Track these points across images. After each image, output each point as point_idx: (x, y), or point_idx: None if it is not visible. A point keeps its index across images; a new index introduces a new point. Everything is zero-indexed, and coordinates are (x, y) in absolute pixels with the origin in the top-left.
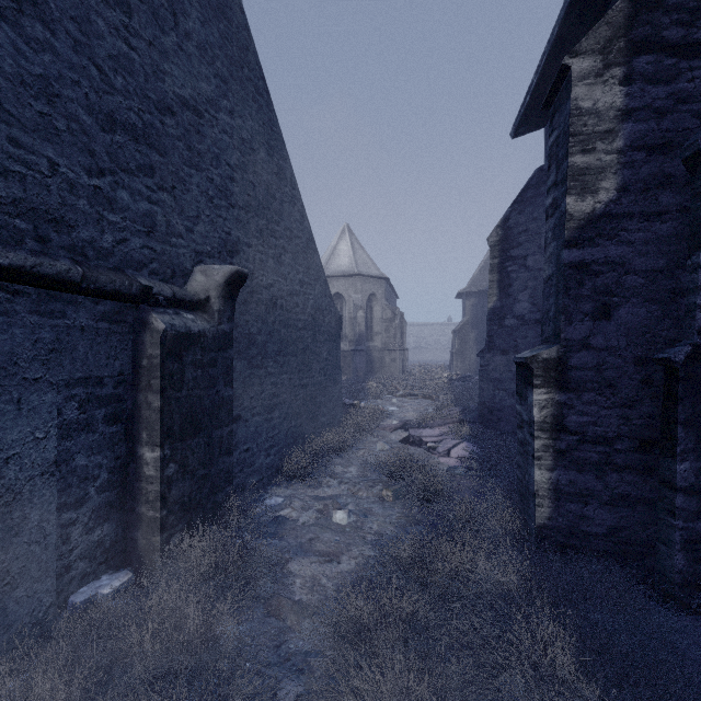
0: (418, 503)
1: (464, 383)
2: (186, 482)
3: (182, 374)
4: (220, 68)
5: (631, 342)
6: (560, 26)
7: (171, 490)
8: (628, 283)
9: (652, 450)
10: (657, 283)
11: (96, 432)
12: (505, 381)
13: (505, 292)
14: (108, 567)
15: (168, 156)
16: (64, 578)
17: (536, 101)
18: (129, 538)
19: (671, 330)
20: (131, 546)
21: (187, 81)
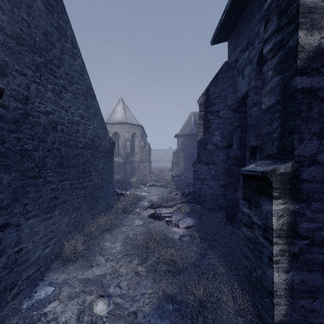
0: (165, 278)
1: (180, 178)
2: None
3: None
4: None
5: None
6: None
7: None
8: None
9: None
10: None
11: None
12: (207, 180)
13: (207, 130)
14: None
15: None
16: None
17: (227, 19)
18: None
19: None
20: None
21: None
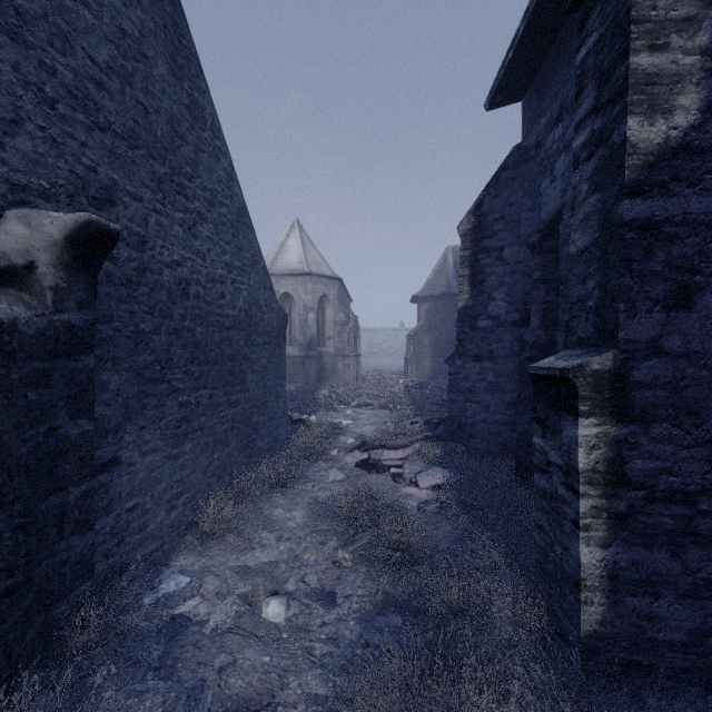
0: (388, 571)
1: (422, 391)
2: None
3: None
4: None
5: None
6: None
7: None
8: None
9: None
10: None
11: None
12: (478, 392)
13: (478, 289)
14: None
15: None
16: None
17: (518, 60)
18: None
19: None
20: None
21: None
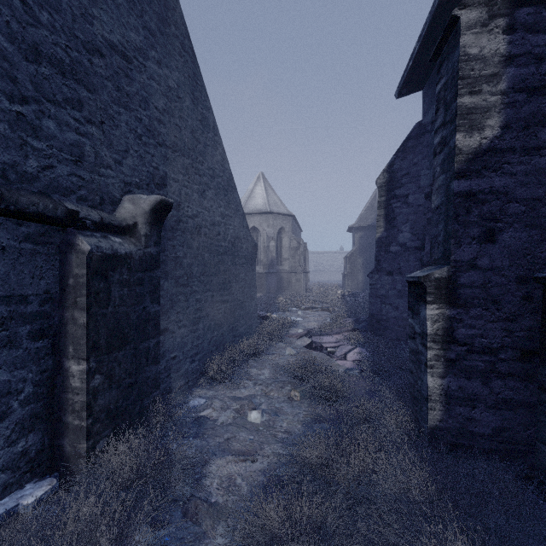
0: (322, 402)
1: (355, 299)
2: (113, 391)
3: (108, 292)
4: (148, 22)
5: (513, 263)
6: None
7: (97, 399)
8: (510, 210)
9: (532, 359)
10: (537, 210)
11: (20, 347)
12: (390, 297)
13: (390, 225)
14: (34, 475)
15: (96, 93)
16: None
17: (417, 66)
18: (56, 445)
19: None
20: (58, 452)
21: (116, 28)
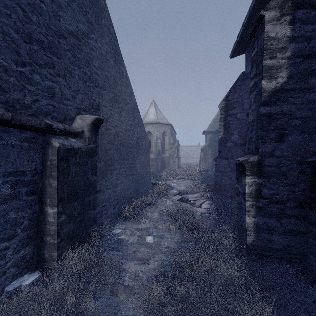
0: (187, 231)
1: (207, 173)
2: (71, 224)
3: (68, 169)
4: (90, 18)
5: (294, 153)
6: (255, 2)
7: (62, 228)
8: (293, 123)
9: (305, 207)
10: (307, 123)
11: (21, 199)
12: (227, 172)
13: (227, 130)
14: (28, 270)
15: (62, 59)
16: (2, 278)
17: (242, 40)
18: (40, 254)
19: (315, 147)
20: (41, 257)
21: (72, 22)
